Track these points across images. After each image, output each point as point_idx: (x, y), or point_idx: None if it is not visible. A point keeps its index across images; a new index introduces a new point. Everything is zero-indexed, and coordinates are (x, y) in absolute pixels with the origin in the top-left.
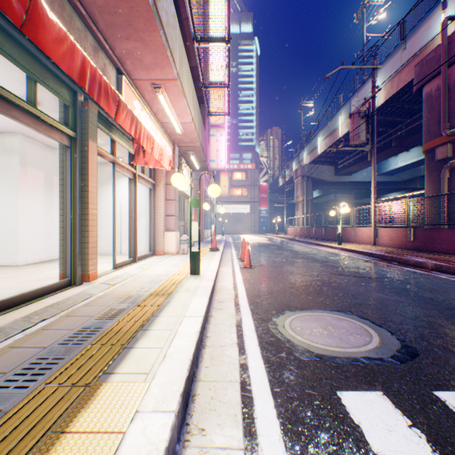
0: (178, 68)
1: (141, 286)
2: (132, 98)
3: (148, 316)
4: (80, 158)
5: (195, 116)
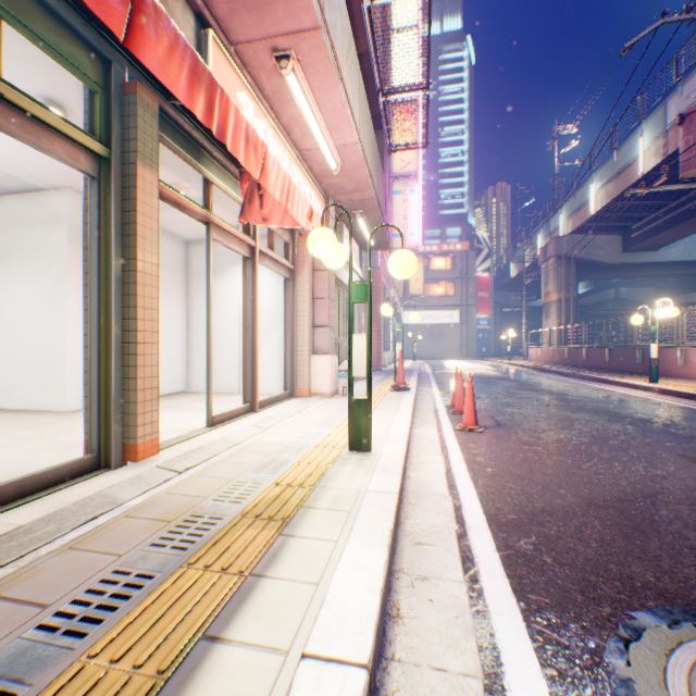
0: (322, 2)
1: (233, 482)
2: (234, 84)
3: (187, 640)
4: (119, 201)
5: (364, 136)
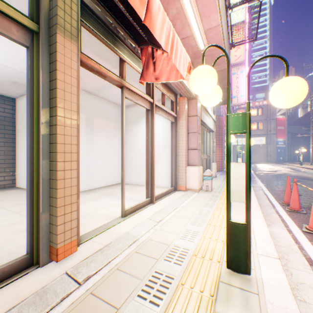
0: None
1: None
2: None
3: None
4: (46, 64)
5: (223, 24)
